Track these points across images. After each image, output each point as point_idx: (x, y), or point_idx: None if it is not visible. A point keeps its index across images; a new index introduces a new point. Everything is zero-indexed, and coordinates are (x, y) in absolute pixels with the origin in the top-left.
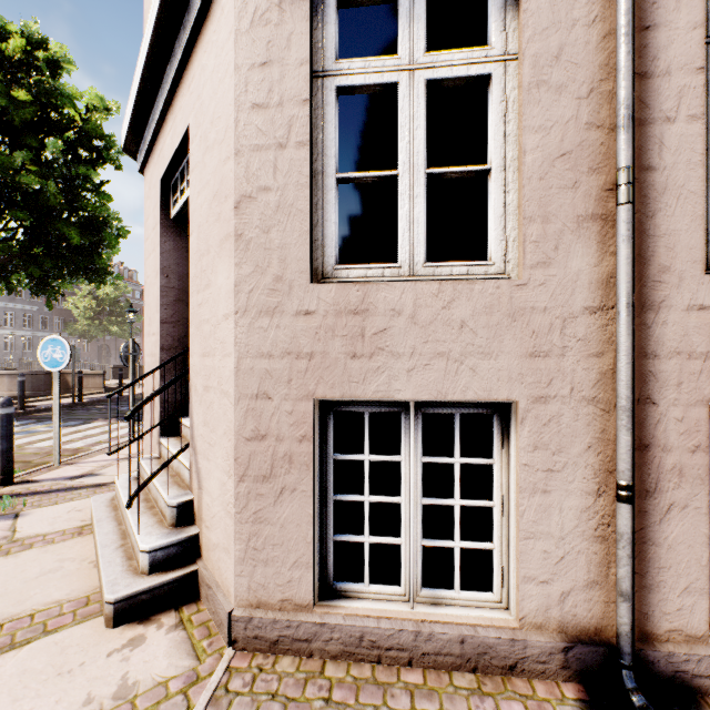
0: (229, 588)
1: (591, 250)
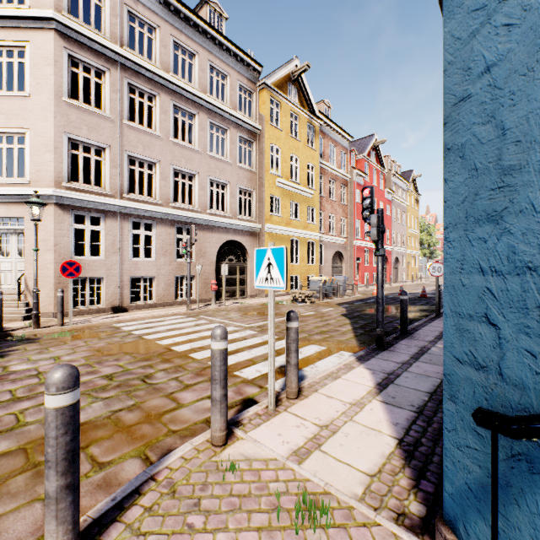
0: (52, 310)
1: (115, 256)
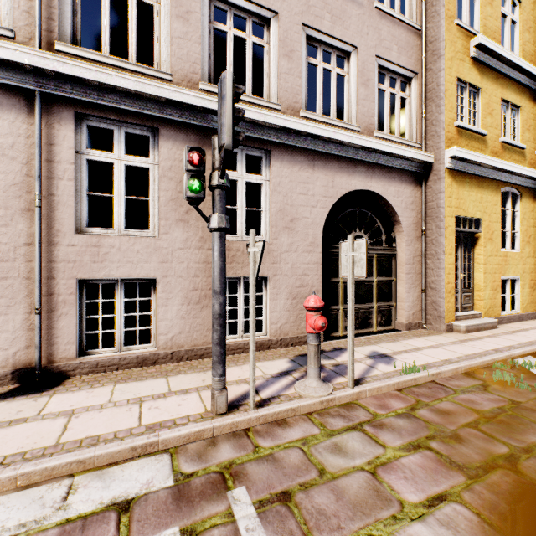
0: None
1: (28, 222)
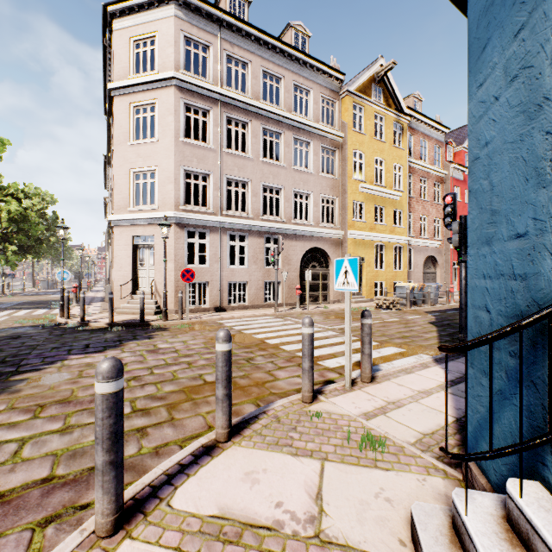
0: (173, 308)
1: (217, 265)
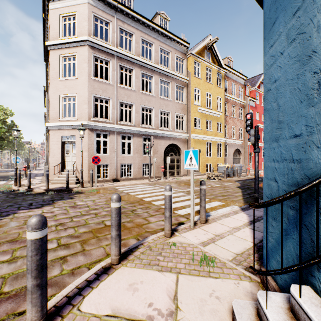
0: (87, 179)
1: (114, 153)
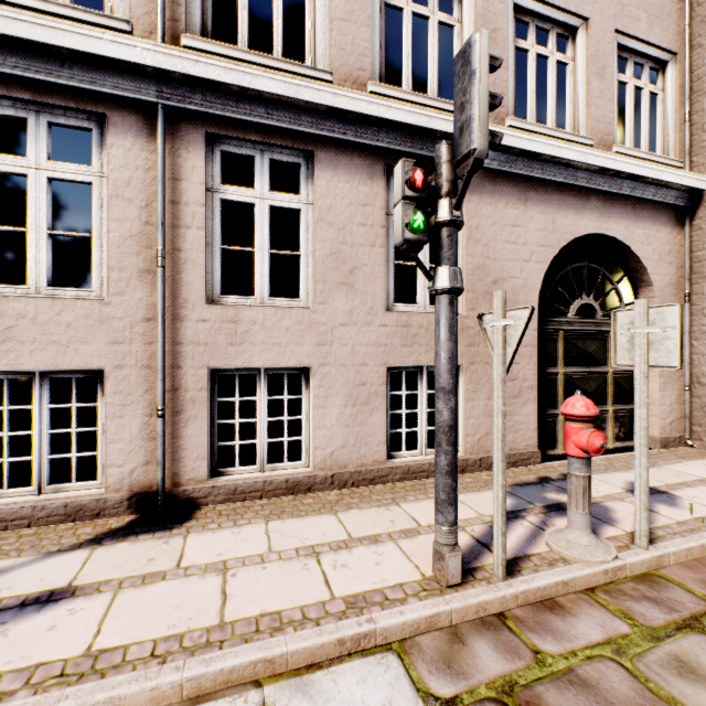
0: None
1: (148, 288)
